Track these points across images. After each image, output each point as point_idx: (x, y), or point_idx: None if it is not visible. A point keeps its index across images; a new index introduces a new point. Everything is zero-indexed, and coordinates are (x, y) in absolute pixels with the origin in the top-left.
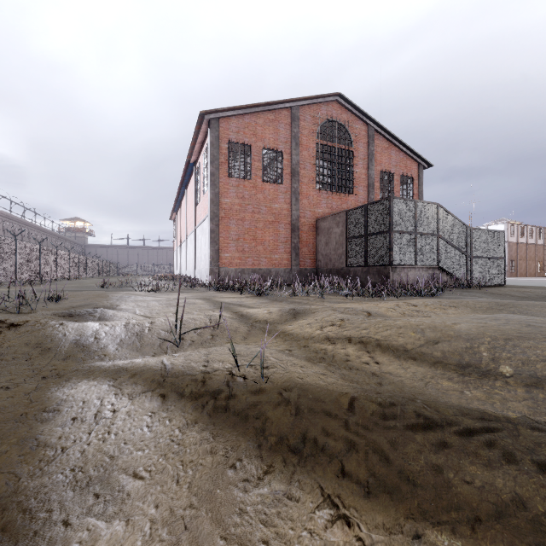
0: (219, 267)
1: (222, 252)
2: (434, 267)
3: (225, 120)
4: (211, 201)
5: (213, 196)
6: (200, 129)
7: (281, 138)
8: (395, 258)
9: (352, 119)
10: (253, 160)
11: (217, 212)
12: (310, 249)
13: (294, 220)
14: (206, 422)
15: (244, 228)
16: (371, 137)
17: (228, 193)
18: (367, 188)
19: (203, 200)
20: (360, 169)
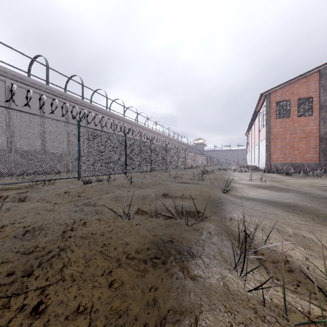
0: (270, 162)
1: (272, 155)
2: None
3: (274, 92)
4: (266, 132)
5: (267, 129)
6: (261, 99)
7: (312, 90)
8: None
9: None
10: (291, 107)
11: (269, 137)
12: None
13: (322, 134)
14: (255, 187)
15: (285, 142)
16: None
17: (275, 126)
18: None
19: (262, 130)
20: None
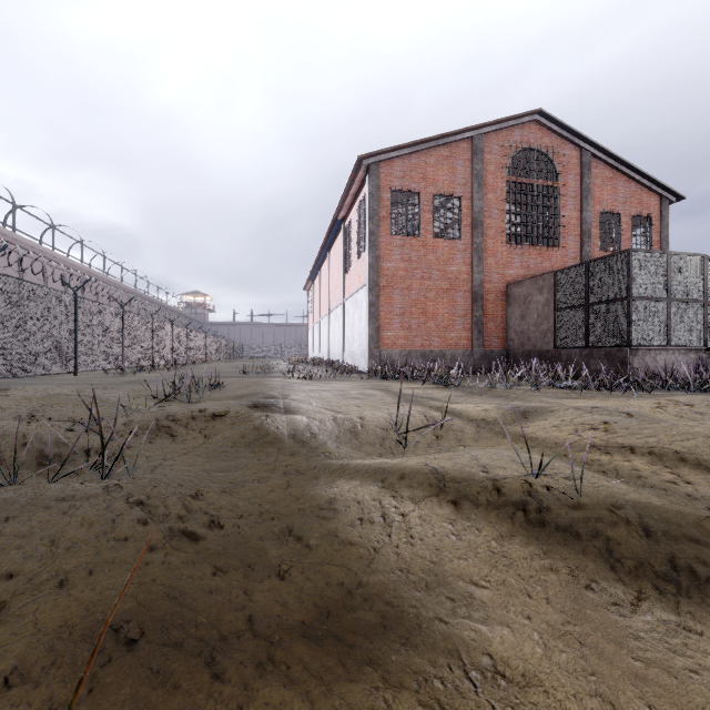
0: (380, 349)
1: (383, 331)
2: (698, 348)
3: (387, 164)
4: (370, 267)
5: (373, 260)
6: (356, 177)
7: (459, 179)
8: (636, 337)
9: (558, 144)
10: (422, 211)
11: (378, 280)
12: (498, 324)
13: (476, 286)
14: (525, 536)
15: (411, 299)
16: (586, 166)
17: (390, 255)
18: (580, 237)
19: (357, 265)
20: (569, 211)
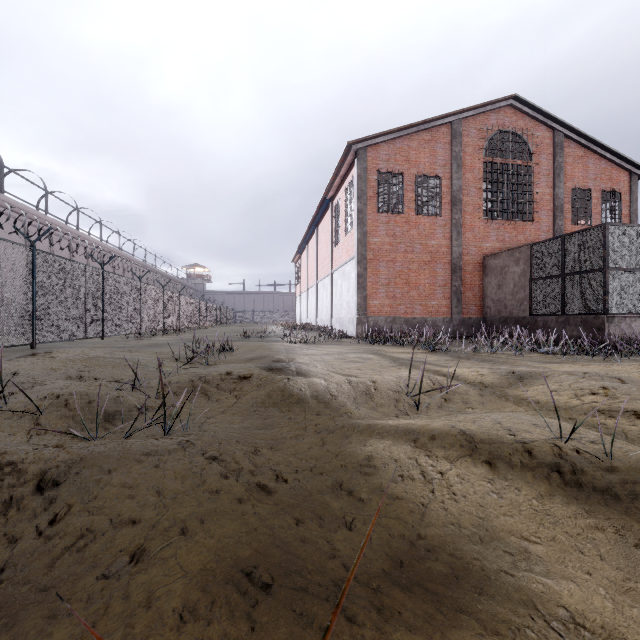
0: (367, 316)
1: (370, 299)
2: None
3: (374, 148)
4: (358, 242)
5: (361, 236)
6: (345, 161)
7: (439, 161)
8: (612, 305)
9: (532, 126)
10: (406, 191)
11: (366, 254)
12: (476, 293)
13: (455, 258)
14: (564, 495)
15: (395, 270)
16: (558, 146)
17: (377, 231)
18: (552, 212)
19: (345, 240)
20: (542, 188)
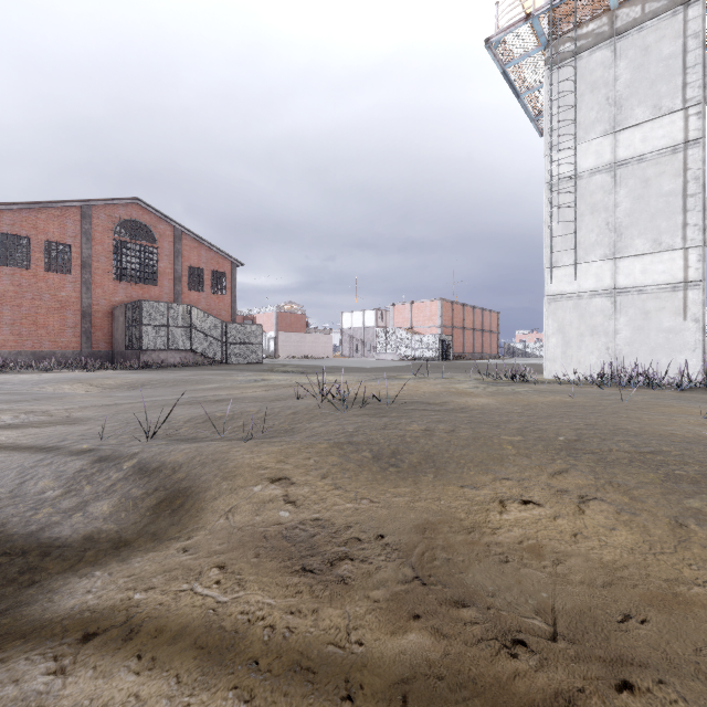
0: None
1: None
2: (188, 350)
3: None
4: None
5: None
6: None
7: (70, 233)
8: (146, 344)
9: (156, 220)
10: (34, 252)
11: None
12: (106, 333)
13: (85, 307)
14: None
15: (22, 313)
16: (178, 237)
17: (0, 280)
18: (174, 280)
19: None
20: (166, 264)
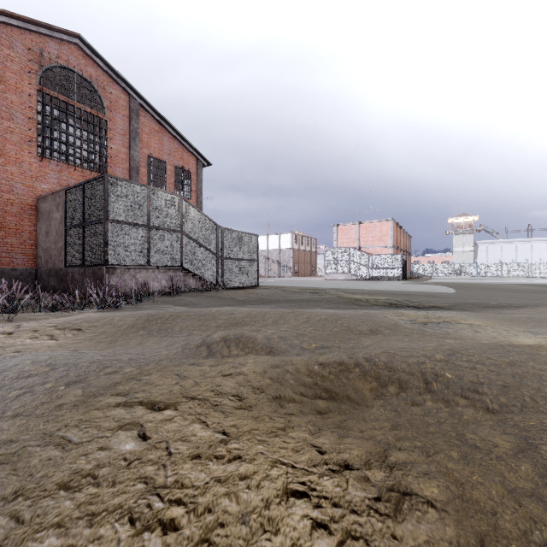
0: None
1: None
2: (177, 268)
3: None
4: None
5: None
6: None
7: None
8: (114, 256)
9: (105, 80)
10: None
11: None
12: (25, 240)
13: None
14: None
15: None
16: (135, 111)
17: None
18: (129, 171)
19: None
20: (118, 146)
